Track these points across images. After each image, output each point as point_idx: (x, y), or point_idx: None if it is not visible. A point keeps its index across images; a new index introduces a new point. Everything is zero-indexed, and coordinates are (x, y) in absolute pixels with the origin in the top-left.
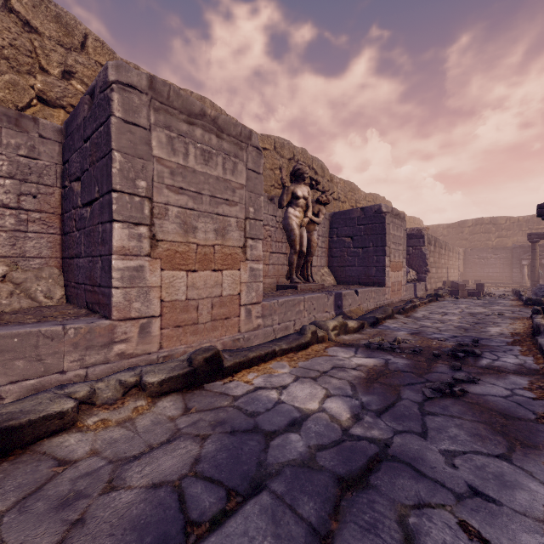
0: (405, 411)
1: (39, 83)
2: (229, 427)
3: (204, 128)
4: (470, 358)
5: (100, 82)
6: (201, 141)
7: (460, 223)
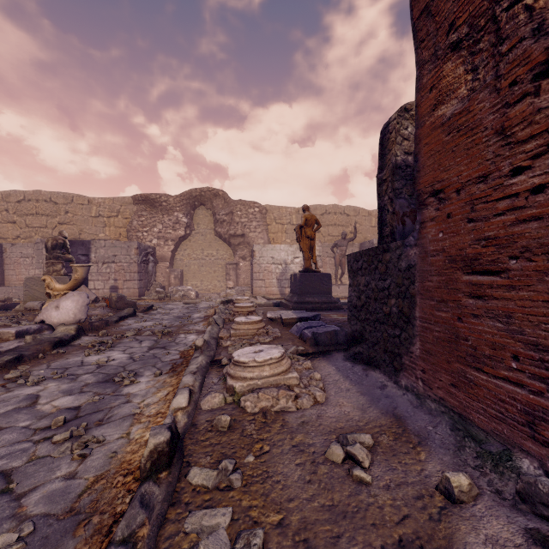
0: None
1: (350, 229)
2: None
3: None
4: None
5: (372, 242)
6: None
7: None
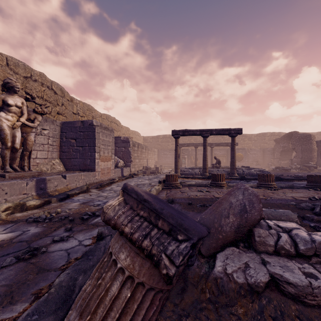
0: None
1: None
2: None
3: None
4: (93, 218)
5: None
6: None
7: (157, 136)
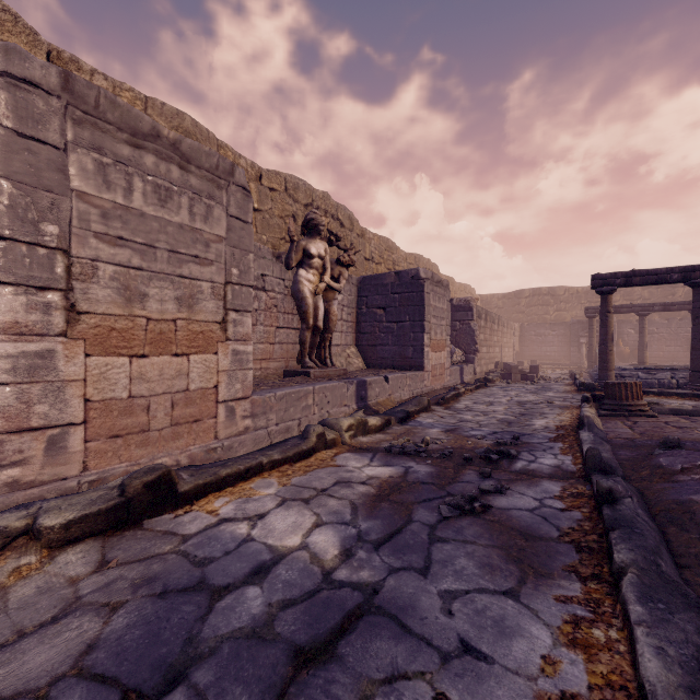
0: (410, 540)
1: None
2: (160, 587)
3: (159, 155)
4: (505, 460)
5: None
6: (155, 173)
7: (516, 294)
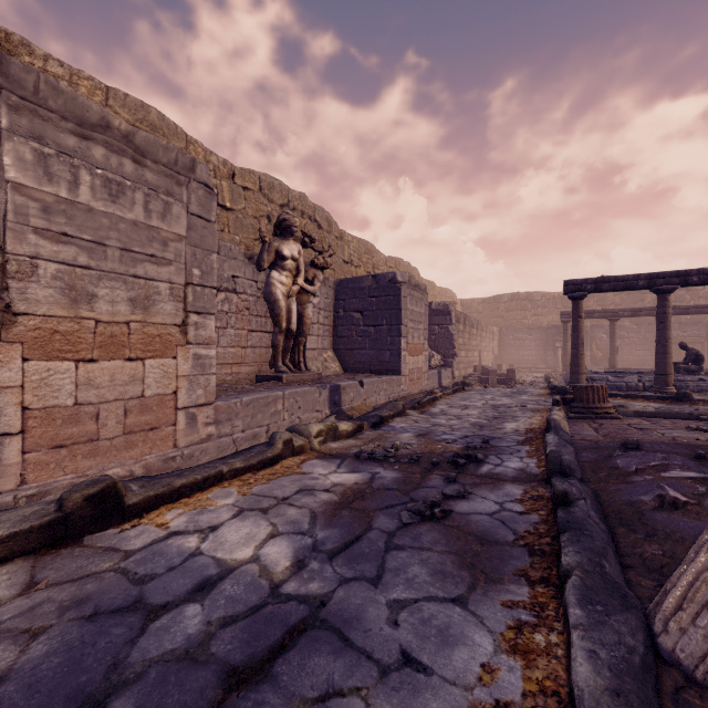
0: (366, 548)
1: None
2: (91, 608)
3: (109, 147)
4: (472, 464)
5: None
6: (105, 166)
7: (496, 298)
